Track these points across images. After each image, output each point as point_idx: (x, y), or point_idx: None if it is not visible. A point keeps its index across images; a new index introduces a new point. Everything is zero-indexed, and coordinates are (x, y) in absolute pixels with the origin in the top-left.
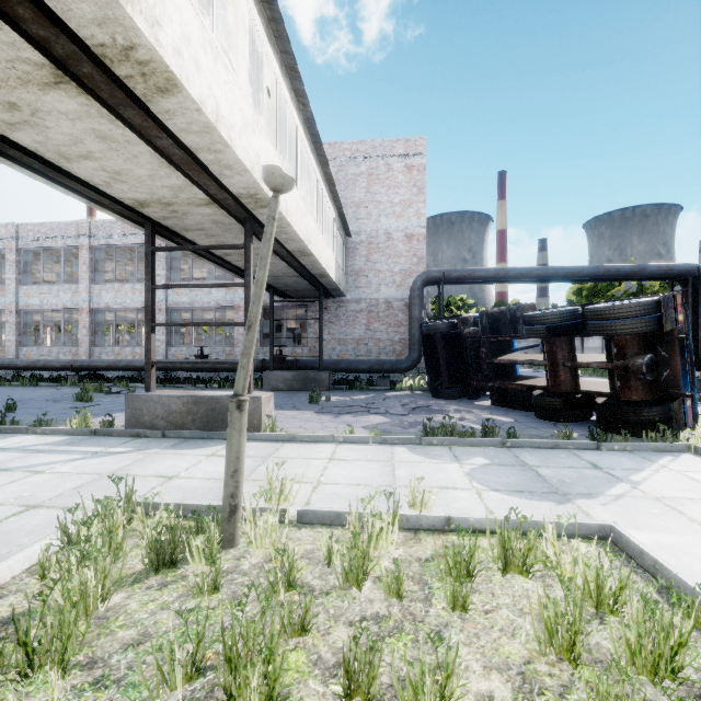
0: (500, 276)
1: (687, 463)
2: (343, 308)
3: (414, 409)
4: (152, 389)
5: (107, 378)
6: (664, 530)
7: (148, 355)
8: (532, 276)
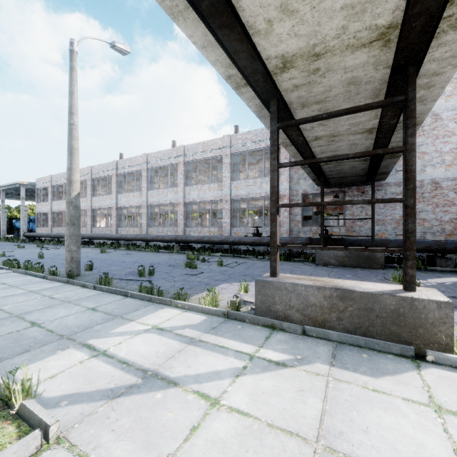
0: None
1: None
2: (381, 191)
3: None
4: (277, 273)
5: (194, 248)
6: None
7: (273, 238)
8: None
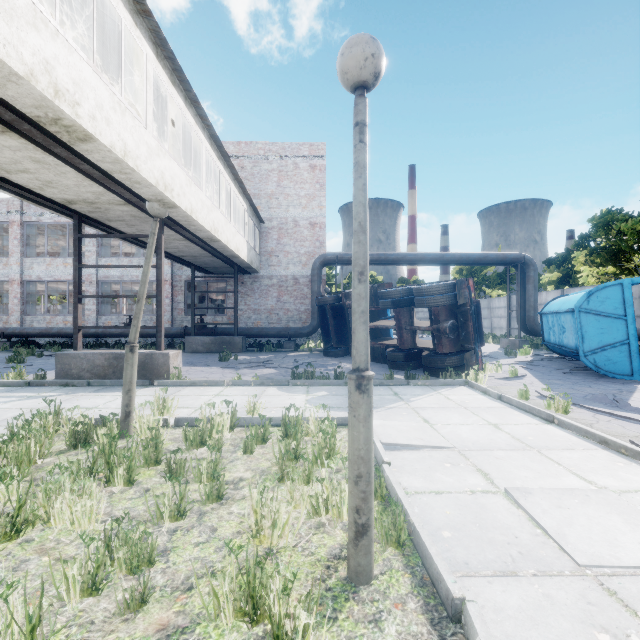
0: (381, 259)
1: (455, 391)
2: (257, 283)
3: (302, 364)
4: (80, 348)
5: (39, 344)
6: (398, 421)
7: (76, 321)
8: (406, 260)
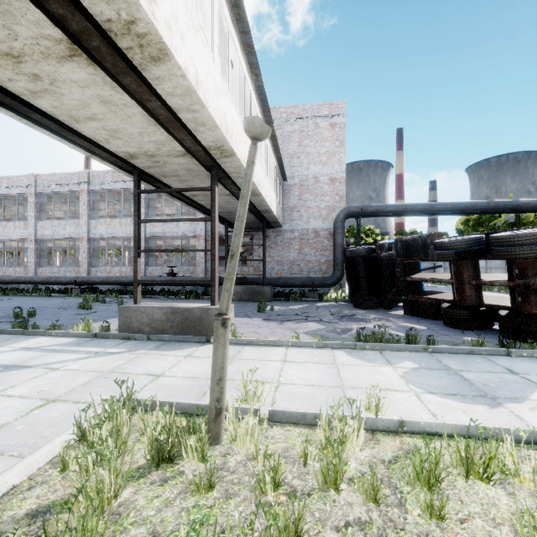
0: (407, 210)
1: None
2: (280, 236)
3: (342, 317)
4: (139, 301)
5: (101, 290)
6: None
7: (136, 275)
8: (434, 210)
